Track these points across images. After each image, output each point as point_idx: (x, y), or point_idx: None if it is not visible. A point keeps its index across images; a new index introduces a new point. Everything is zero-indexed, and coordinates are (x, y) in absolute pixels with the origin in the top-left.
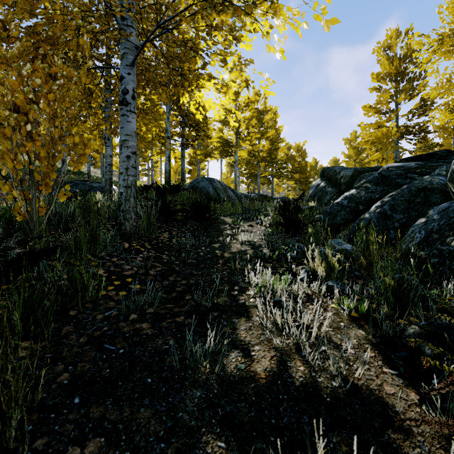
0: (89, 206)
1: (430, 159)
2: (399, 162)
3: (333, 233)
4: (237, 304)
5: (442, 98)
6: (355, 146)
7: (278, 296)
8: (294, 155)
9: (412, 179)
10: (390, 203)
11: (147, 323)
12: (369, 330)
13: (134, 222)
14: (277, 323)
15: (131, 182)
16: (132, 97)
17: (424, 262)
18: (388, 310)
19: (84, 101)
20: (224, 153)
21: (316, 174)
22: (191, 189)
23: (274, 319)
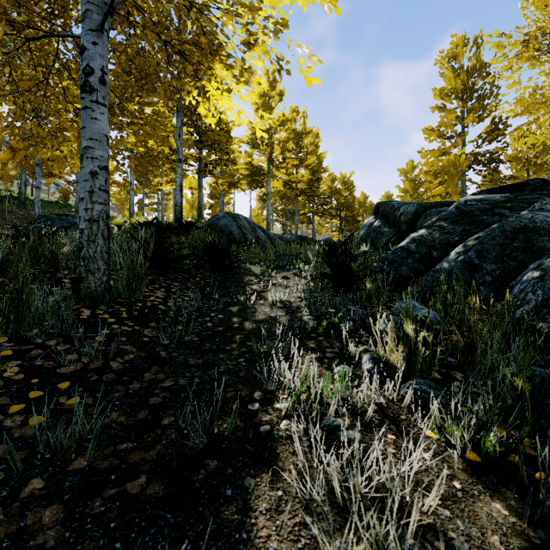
0: (42, 250)
1: (520, 191)
2: (479, 195)
3: (399, 289)
4: (257, 435)
5: (530, 113)
6: (411, 178)
7: (331, 416)
8: (339, 188)
9: (502, 216)
10: (477, 248)
11: (57, 505)
12: (526, 515)
13: (104, 275)
14: (333, 488)
15: (98, 213)
16: (100, 80)
17: (548, 340)
18: (529, 444)
19: (37, 93)
20: (253, 183)
21: (365, 211)
22: (208, 227)
23: (325, 475)
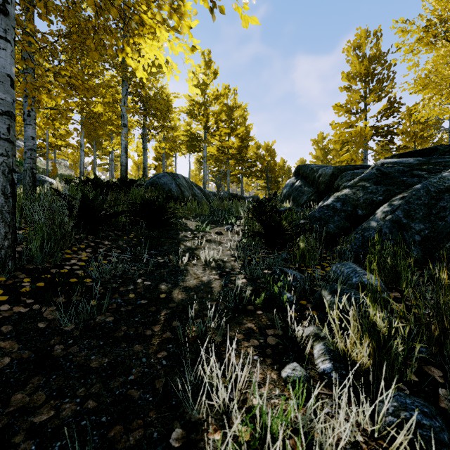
0: None
1: (430, 155)
2: (393, 158)
3: (329, 247)
4: None
5: (434, 88)
6: (322, 147)
7: None
8: (263, 154)
9: (421, 177)
10: (404, 207)
11: None
12: None
13: (5, 239)
14: None
15: None
16: None
17: None
18: None
19: None
20: (191, 148)
21: (284, 174)
22: (150, 185)
23: None
